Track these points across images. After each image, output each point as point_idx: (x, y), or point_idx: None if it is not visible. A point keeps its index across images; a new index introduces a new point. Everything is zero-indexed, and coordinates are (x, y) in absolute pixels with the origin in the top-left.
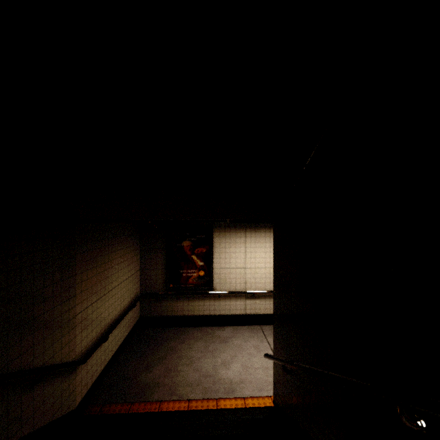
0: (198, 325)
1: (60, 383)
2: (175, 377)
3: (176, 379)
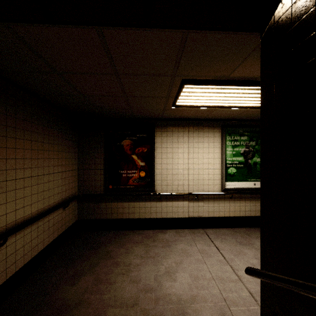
0: (139, 228)
1: None
2: (105, 291)
3: (106, 296)
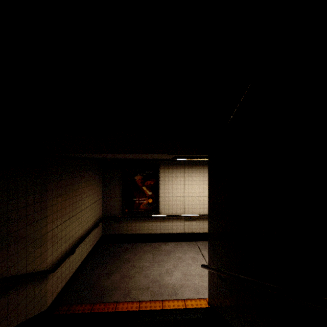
0: (147, 241)
1: (33, 288)
2: (129, 282)
3: (129, 284)
